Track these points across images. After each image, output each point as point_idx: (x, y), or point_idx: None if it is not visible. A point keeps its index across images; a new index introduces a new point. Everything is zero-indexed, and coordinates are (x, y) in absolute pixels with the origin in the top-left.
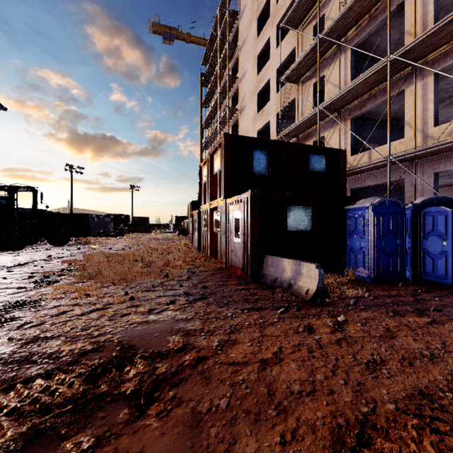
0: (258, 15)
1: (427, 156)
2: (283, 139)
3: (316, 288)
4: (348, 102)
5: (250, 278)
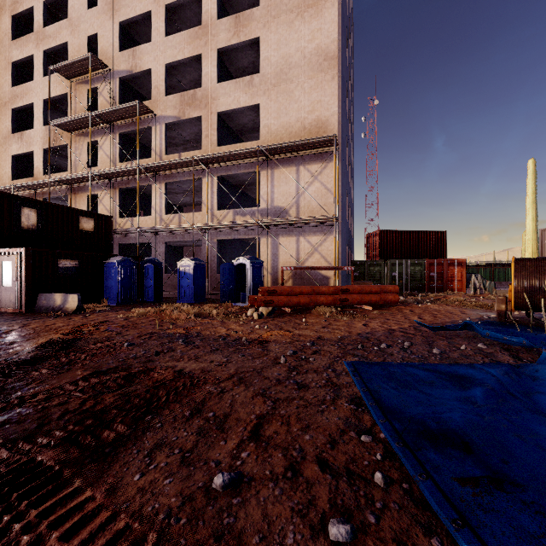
0: (15, 14)
1: (161, 232)
2: (53, 183)
3: (77, 306)
4: (117, 177)
5: (26, 311)
